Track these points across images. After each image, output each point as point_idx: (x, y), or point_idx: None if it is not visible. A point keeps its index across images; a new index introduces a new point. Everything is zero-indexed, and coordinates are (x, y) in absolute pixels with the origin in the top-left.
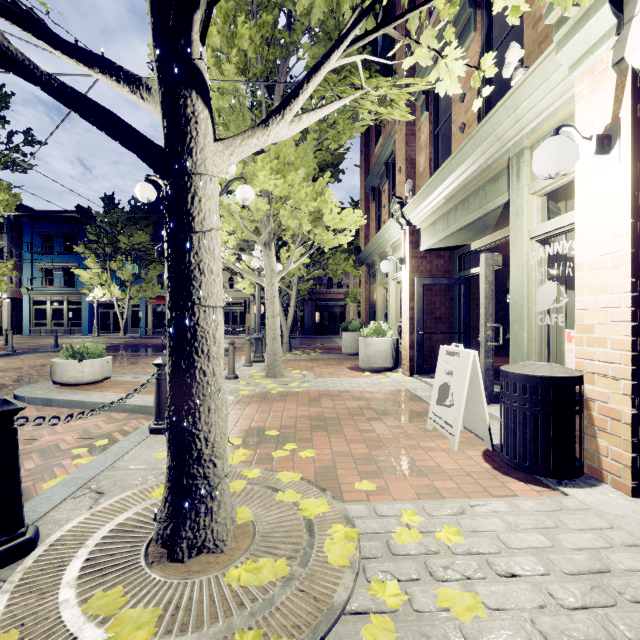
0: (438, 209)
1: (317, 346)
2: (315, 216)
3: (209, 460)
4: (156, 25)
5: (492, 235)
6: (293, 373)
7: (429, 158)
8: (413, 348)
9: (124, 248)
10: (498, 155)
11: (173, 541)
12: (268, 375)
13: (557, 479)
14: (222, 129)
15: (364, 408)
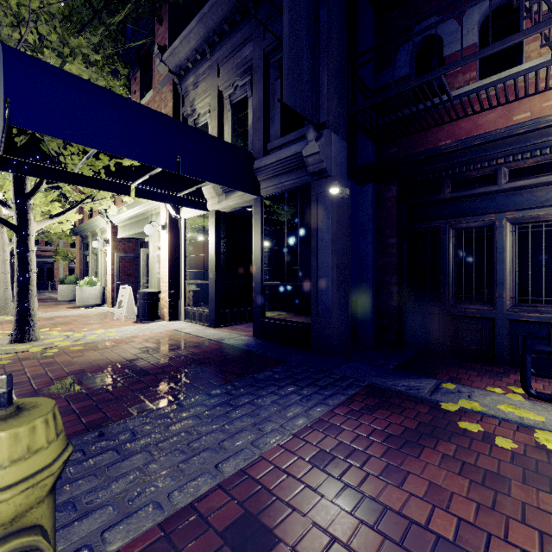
0: (126, 220)
1: None
2: (45, 213)
3: (34, 315)
4: (17, 192)
5: None
6: None
7: None
8: (114, 291)
9: None
10: (146, 211)
11: (22, 338)
12: (0, 314)
13: (152, 322)
14: None
15: (83, 319)
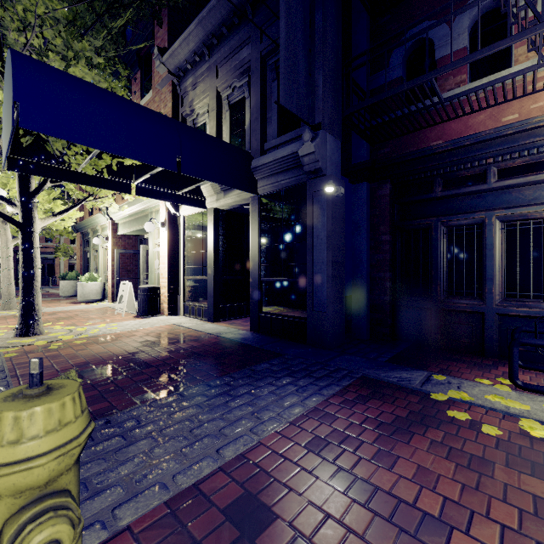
0: (126, 218)
1: None
2: (48, 210)
3: (38, 310)
4: (22, 191)
5: None
6: None
7: None
8: (114, 287)
9: None
10: (146, 209)
11: (27, 332)
12: (4, 309)
13: (152, 316)
14: None
15: (84, 313)
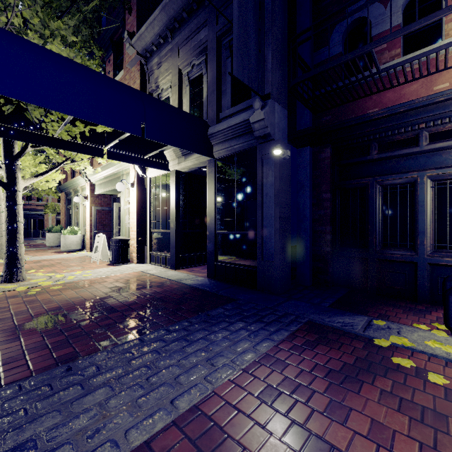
0: (102, 179)
1: None
2: (34, 173)
3: (21, 259)
4: (6, 155)
5: None
6: None
7: None
8: (92, 239)
9: None
10: (118, 171)
11: (11, 279)
12: None
13: (123, 264)
14: None
15: (65, 262)
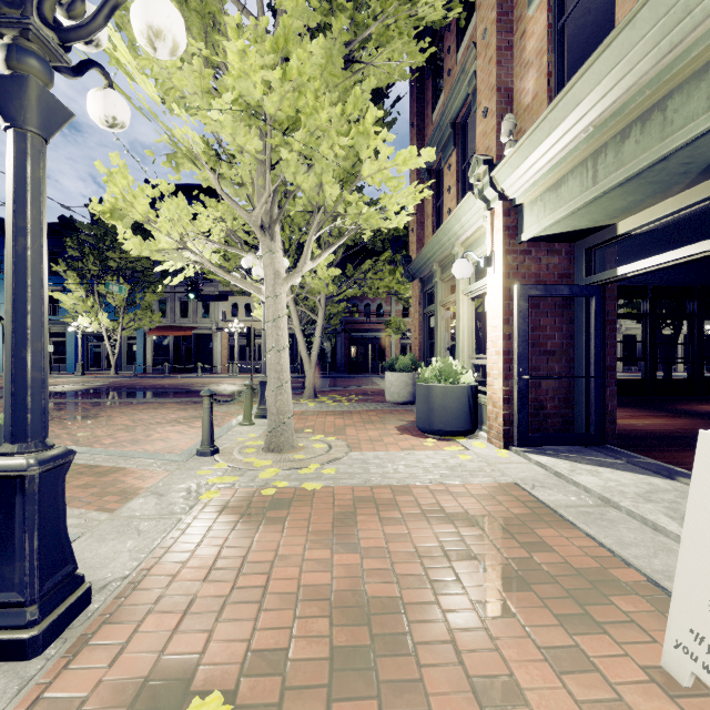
0: (572, 152)
1: (351, 389)
2: (347, 172)
3: None
4: None
5: (678, 197)
6: (312, 440)
7: (547, 71)
8: (509, 402)
9: (116, 267)
10: None
11: None
12: (269, 447)
13: None
14: (177, 8)
15: (452, 550)
